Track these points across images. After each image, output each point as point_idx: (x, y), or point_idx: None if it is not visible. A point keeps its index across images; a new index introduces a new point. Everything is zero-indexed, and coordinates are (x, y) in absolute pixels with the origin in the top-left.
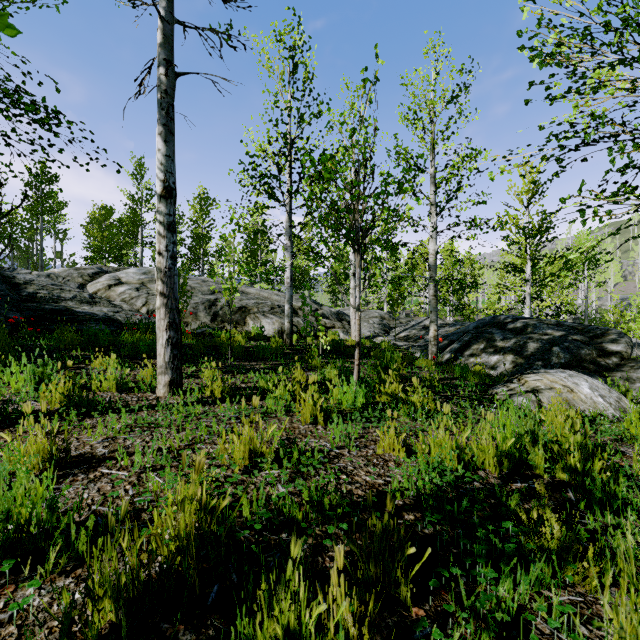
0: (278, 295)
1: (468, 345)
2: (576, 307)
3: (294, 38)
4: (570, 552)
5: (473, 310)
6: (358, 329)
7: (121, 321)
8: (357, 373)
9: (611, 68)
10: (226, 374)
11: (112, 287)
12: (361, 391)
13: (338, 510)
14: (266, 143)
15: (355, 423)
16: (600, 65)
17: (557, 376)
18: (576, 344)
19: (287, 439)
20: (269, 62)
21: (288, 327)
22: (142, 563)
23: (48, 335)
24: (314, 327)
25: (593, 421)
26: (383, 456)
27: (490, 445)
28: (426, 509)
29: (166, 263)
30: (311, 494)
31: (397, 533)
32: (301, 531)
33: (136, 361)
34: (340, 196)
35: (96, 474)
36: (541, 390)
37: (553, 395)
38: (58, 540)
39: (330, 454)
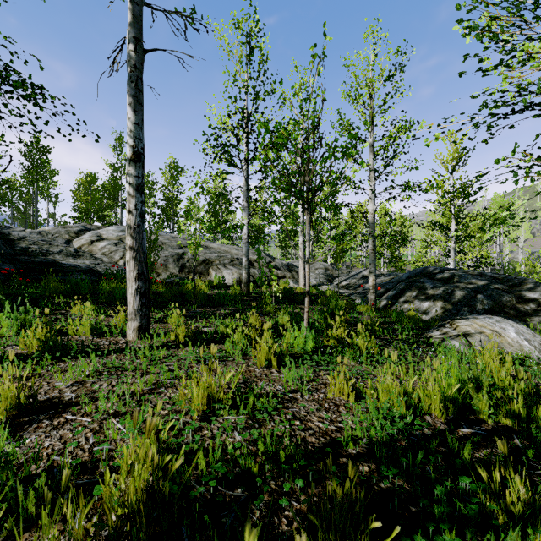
0: (237, 249)
1: (402, 293)
2: (492, 259)
3: (250, 26)
4: (538, 517)
5: (404, 262)
6: (308, 280)
7: (101, 272)
8: (307, 319)
9: (540, 40)
10: (190, 319)
11: (94, 242)
12: (311, 336)
13: (294, 464)
14: (226, 117)
15: (306, 367)
16: (531, 38)
17: (485, 321)
18: (498, 292)
19: (243, 383)
20: (229, 47)
21: (245, 277)
22: (88, 532)
23: (36, 284)
24: (268, 277)
25: (521, 363)
26: (334, 400)
27: (436, 391)
28: (381, 461)
29: (135, 220)
30: (266, 446)
31: (359, 502)
32: (257, 485)
33: (111, 307)
34: (292, 159)
35: (60, 420)
36: (472, 334)
37: (483, 339)
38: (2, 505)
39: (284, 398)
